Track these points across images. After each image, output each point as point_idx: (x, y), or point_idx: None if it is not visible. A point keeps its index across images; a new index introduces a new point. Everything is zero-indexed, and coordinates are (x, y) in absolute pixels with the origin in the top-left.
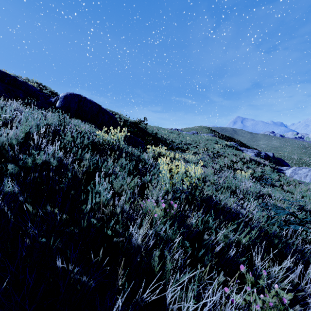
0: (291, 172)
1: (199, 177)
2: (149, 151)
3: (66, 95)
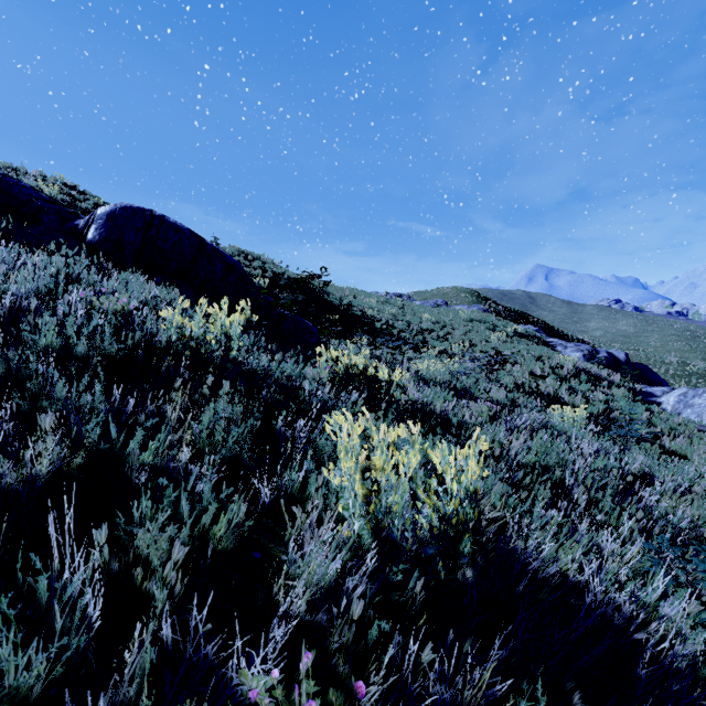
0: (676, 402)
1: (473, 492)
2: (321, 362)
3: (114, 209)
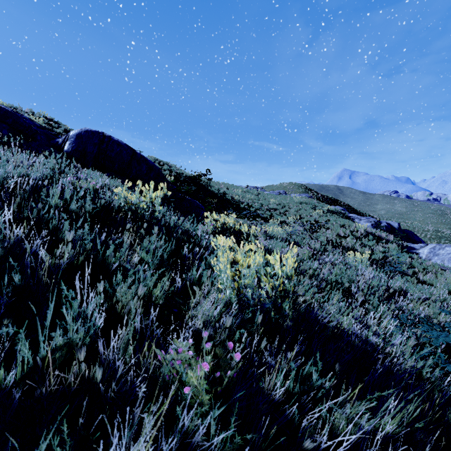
0: (428, 252)
1: (290, 276)
2: (207, 221)
3: (80, 132)
